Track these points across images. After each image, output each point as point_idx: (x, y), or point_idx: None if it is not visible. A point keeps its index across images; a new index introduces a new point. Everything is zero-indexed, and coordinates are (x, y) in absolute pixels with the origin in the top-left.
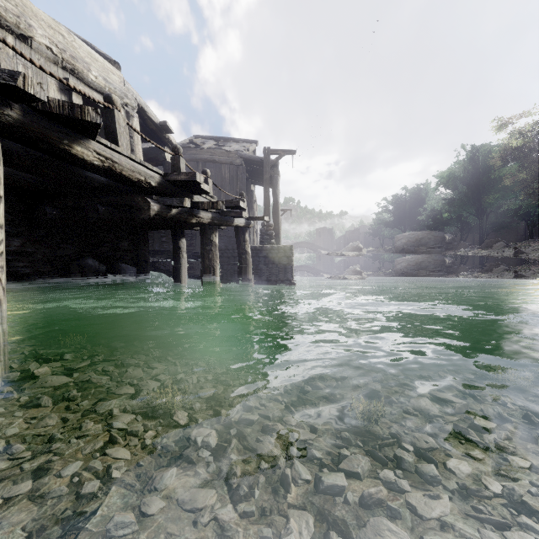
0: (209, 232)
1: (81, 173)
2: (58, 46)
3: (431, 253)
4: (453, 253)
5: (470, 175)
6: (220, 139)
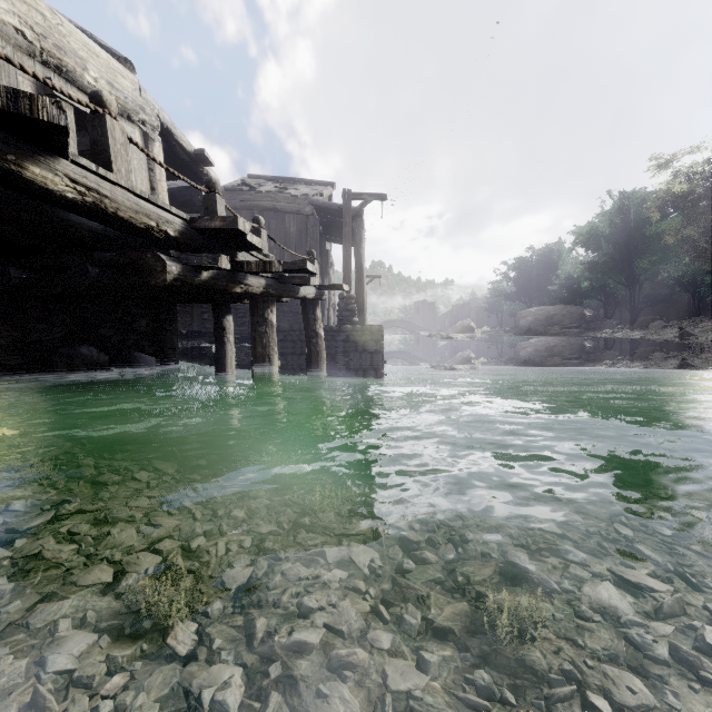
0: (262, 307)
1: (59, 216)
2: (34, 30)
3: (566, 334)
4: (596, 334)
5: (618, 231)
6: (283, 180)
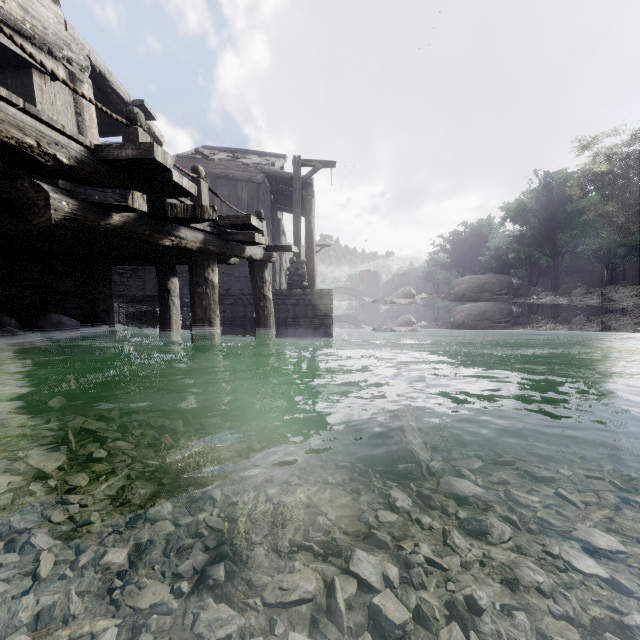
0: (202, 265)
1: None
2: None
3: (497, 300)
4: (523, 300)
5: (544, 207)
6: (237, 151)
